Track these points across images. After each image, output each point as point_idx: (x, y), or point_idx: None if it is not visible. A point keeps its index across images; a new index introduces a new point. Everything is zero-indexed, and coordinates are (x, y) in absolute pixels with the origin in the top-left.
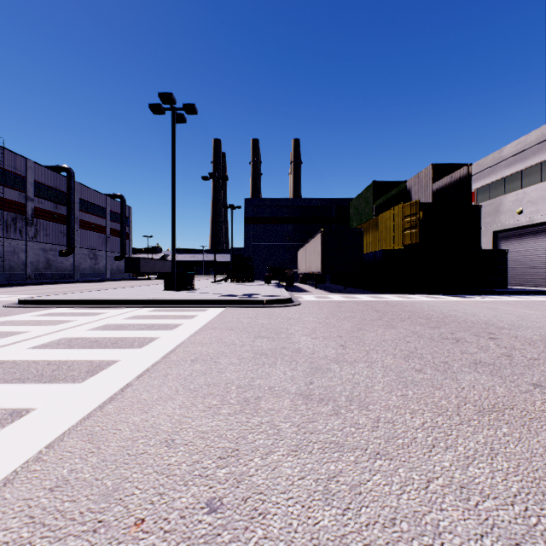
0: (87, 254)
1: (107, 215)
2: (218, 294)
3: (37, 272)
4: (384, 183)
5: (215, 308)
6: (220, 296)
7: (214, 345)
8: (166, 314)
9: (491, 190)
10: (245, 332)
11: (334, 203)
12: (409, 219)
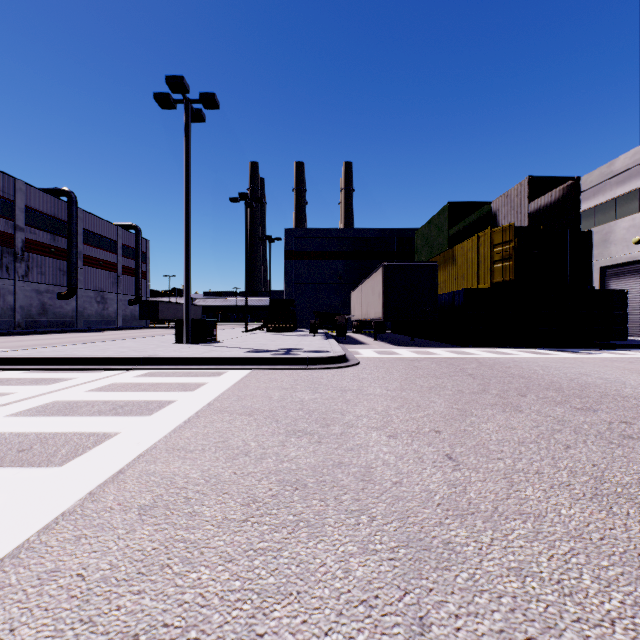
0: (93, 297)
1: (118, 249)
2: (245, 349)
3: (28, 319)
4: (462, 205)
5: (236, 370)
6: (246, 352)
7: (208, 455)
8: (160, 381)
9: (598, 215)
10: (271, 420)
11: (396, 234)
12: (499, 249)
